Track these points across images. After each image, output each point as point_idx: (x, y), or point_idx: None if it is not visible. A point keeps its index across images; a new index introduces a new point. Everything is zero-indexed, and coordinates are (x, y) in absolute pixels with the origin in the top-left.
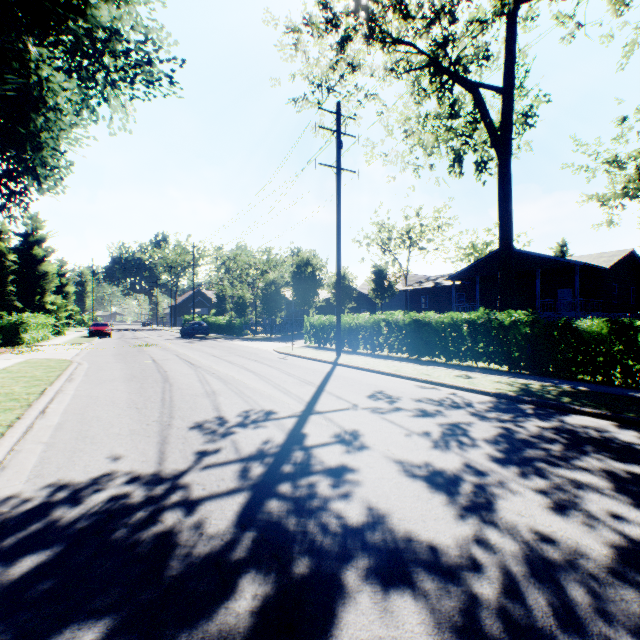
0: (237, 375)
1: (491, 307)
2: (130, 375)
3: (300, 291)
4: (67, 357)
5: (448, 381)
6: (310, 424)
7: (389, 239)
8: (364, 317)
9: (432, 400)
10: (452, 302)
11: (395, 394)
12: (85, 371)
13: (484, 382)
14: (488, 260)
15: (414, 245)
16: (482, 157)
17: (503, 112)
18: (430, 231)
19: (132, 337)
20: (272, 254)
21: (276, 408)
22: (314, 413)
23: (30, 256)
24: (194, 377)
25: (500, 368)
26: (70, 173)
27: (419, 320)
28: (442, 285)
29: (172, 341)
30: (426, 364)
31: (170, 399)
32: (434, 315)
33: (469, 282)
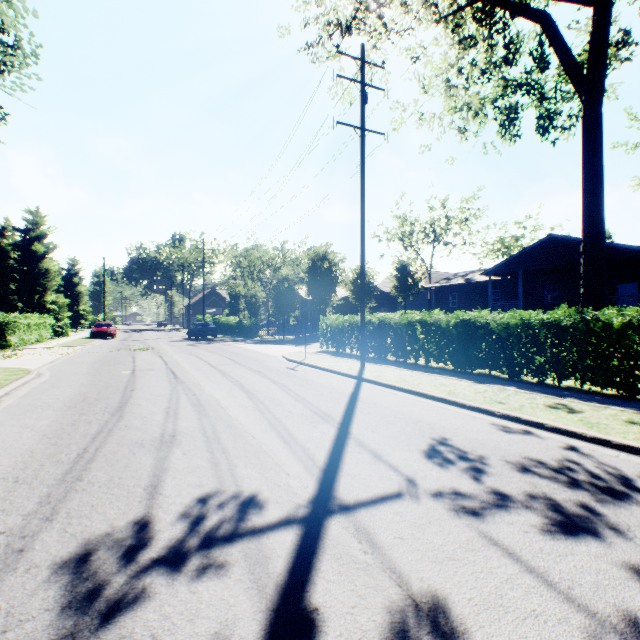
0: (224, 398)
1: (533, 305)
2: (81, 396)
3: (316, 289)
4: (36, 365)
5: (546, 419)
6: (327, 561)
7: (411, 233)
8: (393, 317)
9: (548, 468)
10: (488, 300)
11: (471, 448)
12: (31, 388)
13: (609, 422)
14: (533, 251)
15: (439, 239)
16: (548, 110)
17: (595, 32)
18: (457, 224)
19: (136, 338)
20: (285, 249)
21: (262, 489)
22: (335, 510)
23: (30, 253)
24: (163, 402)
25: (594, 389)
26: (1, 122)
27: (469, 321)
28: (474, 281)
29: (174, 344)
30: (485, 381)
31: (92, 455)
32: (492, 314)
33: (507, 277)
